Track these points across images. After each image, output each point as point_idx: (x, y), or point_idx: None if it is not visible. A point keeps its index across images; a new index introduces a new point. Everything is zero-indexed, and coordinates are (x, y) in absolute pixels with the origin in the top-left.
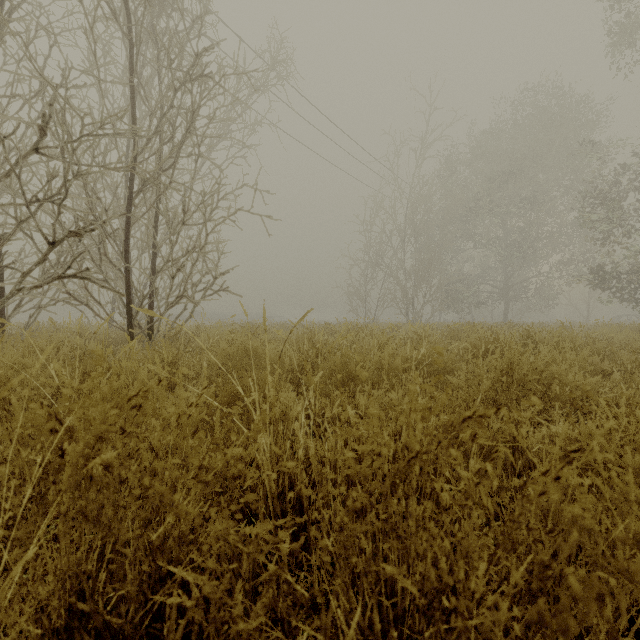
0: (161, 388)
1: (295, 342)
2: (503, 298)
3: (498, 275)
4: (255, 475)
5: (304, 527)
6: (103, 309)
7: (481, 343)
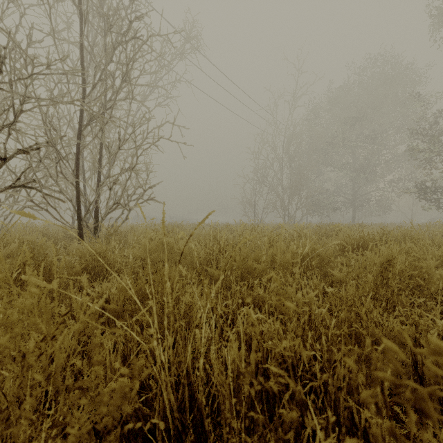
0: (32, 303)
1: (203, 238)
2: (352, 206)
3: (348, 190)
4: (137, 425)
5: (205, 440)
6: (58, 213)
7: (351, 240)
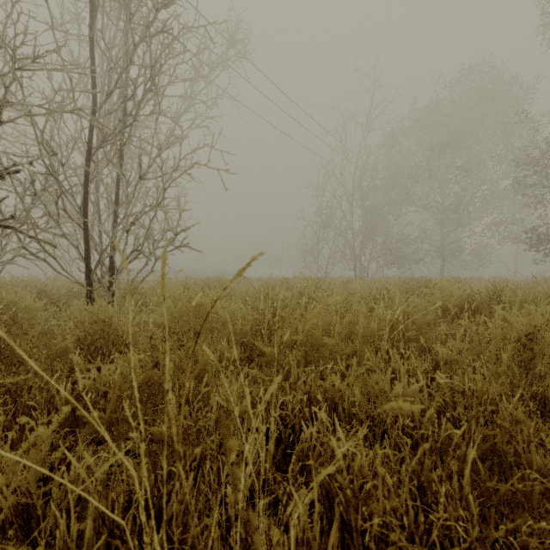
0: None
1: (252, 297)
2: (440, 255)
3: (435, 235)
4: None
5: None
6: (58, 264)
7: (455, 300)
